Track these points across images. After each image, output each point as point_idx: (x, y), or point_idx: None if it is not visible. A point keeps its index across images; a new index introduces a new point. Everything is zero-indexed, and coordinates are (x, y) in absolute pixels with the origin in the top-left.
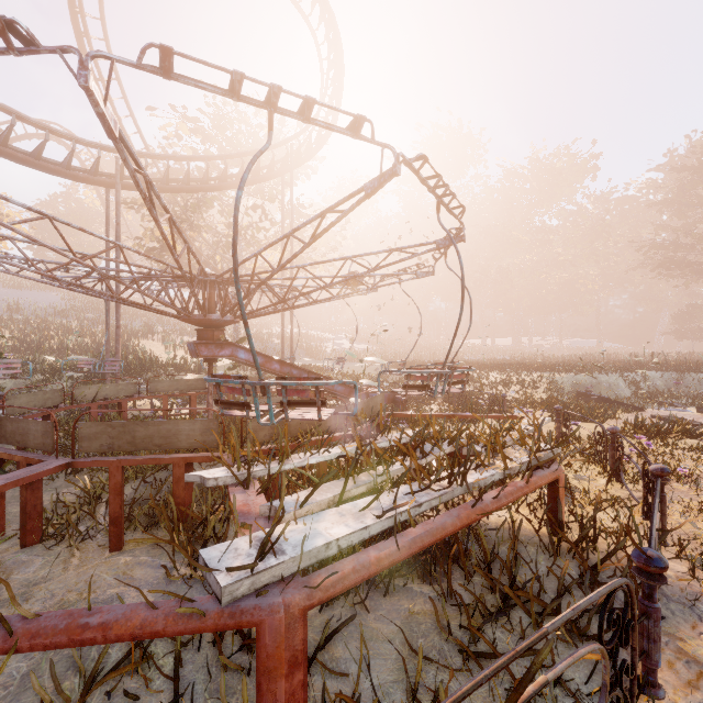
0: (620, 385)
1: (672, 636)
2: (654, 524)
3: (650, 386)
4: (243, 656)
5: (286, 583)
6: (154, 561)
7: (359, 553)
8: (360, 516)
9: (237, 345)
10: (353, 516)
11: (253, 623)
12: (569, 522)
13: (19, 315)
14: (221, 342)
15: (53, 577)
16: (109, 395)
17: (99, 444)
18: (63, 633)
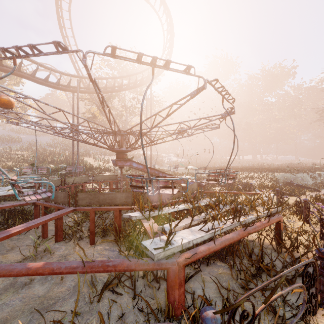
0: (307, 178)
1: None
2: None
3: (323, 179)
4: (154, 284)
5: (175, 255)
6: (111, 249)
7: (201, 246)
8: (199, 232)
9: (132, 160)
10: (196, 232)
11: (166, 268)
12: (285, 240)
13: (34, 147)
14: (126, 159)
15: (70, 253)
16: (78, 182)
17: (85, 201)
18: (101, 267)
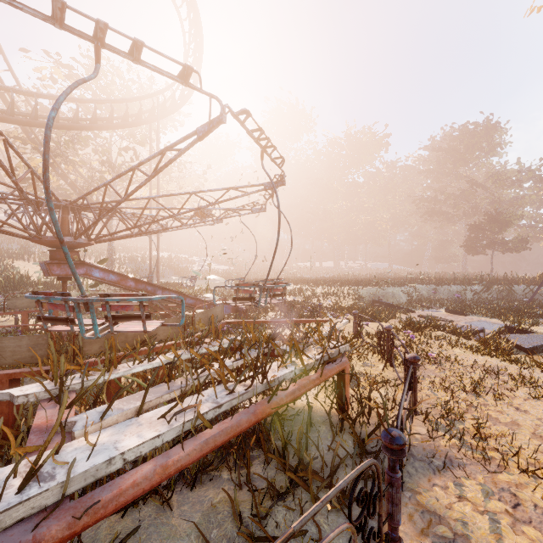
0: (400, 294)
1: (414, 491)
2: (401, 405)
3: (419, 295)
4: None
5: (47, 513)
6: None
7: (146, 463)
8: (157, 424)
9: (92, 265)
10: (150, 425)
11: None
12: (353, 402)
13: None
14: (74, 262)
15: None
16: None
17: None
18: None
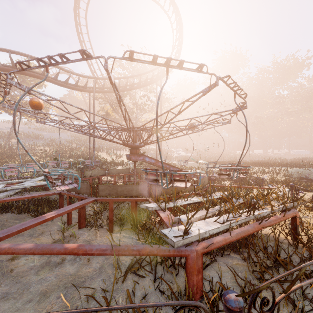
0: None
1: None
2: None
3: None
4: (172, 270)
5: (193, 244)
6: (129, 236)
7: (217, 236)
8: (214, 223)
9: (145, 155)
10: (211, 223)
11: (185, 255)
12: (301, 235)
13: (54, 143)
14: (139, 154)
15: (93, 239)
16: (95, 174)
17: (105, 193)
18: (126, 251)
